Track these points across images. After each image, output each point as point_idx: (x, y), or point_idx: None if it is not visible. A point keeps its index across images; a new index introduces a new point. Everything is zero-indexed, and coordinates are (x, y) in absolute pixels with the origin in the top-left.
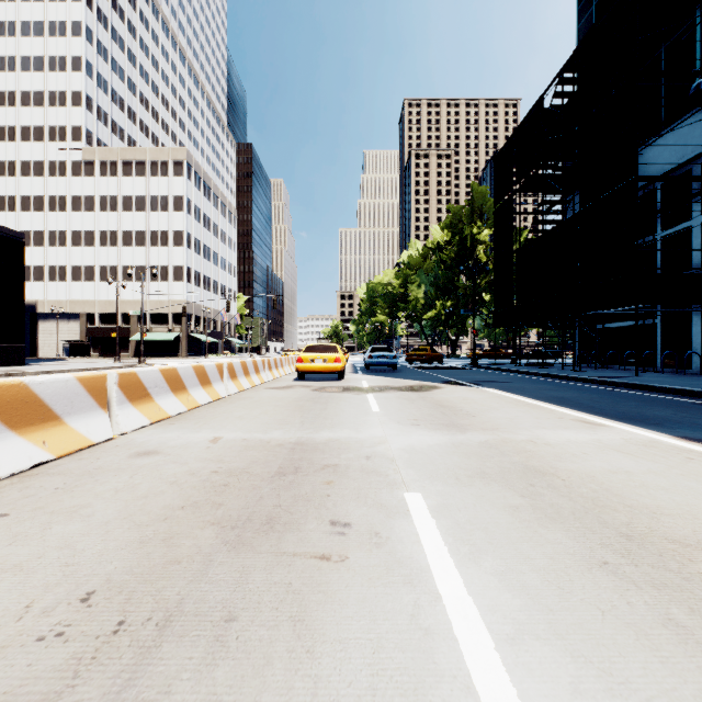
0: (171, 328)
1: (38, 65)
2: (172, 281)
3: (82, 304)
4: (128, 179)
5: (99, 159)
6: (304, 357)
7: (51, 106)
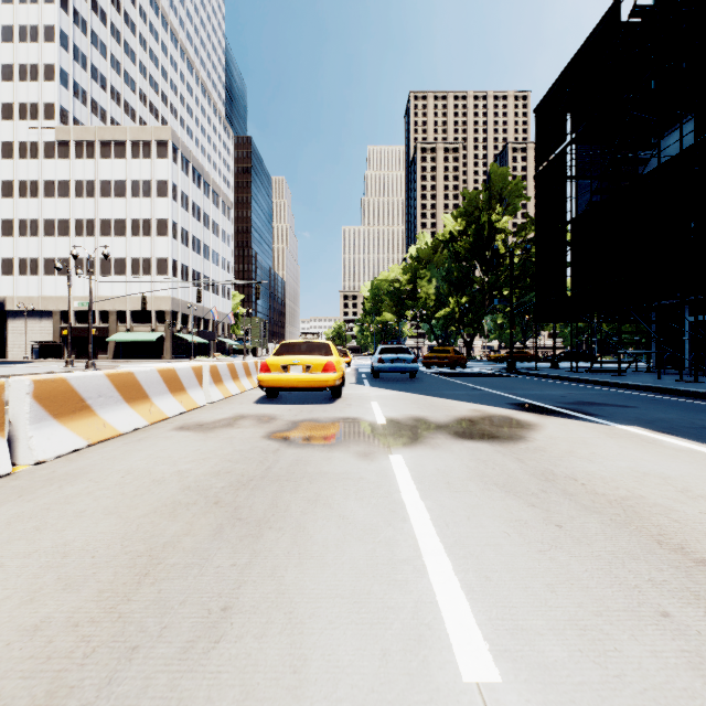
0: (154, 327)
1: (7, 35)
2: (155, 275)
3: (56, 300)
4: (107, 161)
5: (74, 139)
6: (271, 361)
7: (21, 81)
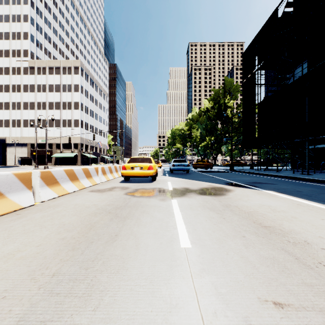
0: (73, 151)
1: (7, 19)
2: (73, 127)
3: (28, 138)
4: (51, 76)
5: (37, 66)
6: (126, 165)
7: (13, 40)
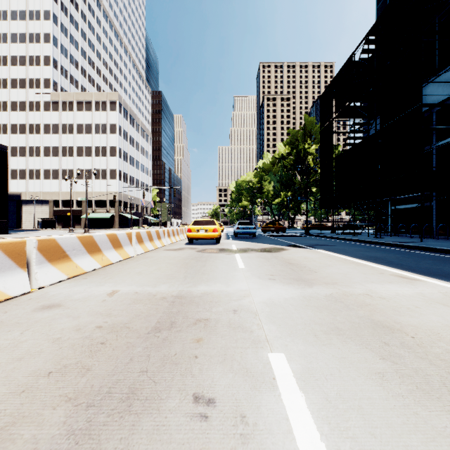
0: (108, 210)
1: (22, 39)
2: (109, 179)
3: (51, 194)
4: (80, 113)
5: (61, 100)
6: (192, 228)
7: (30, 66)
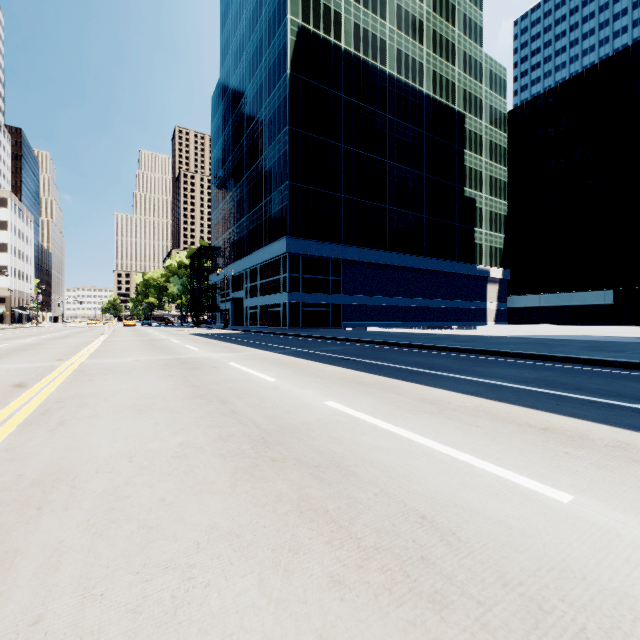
0: None
1: None
2: None
3: None
4: None
5: None
6: (126, 322)
7: None
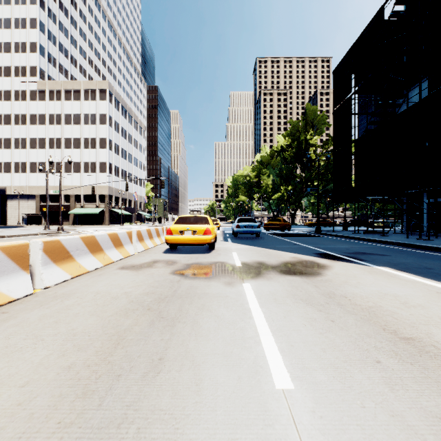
0: (98, 205)
1: (7, 24)
2: (99, 172)
3: (37, 188)
4: (69, 102)
5: (48, 89)
6: (173, 228)
7: (15, 53)
